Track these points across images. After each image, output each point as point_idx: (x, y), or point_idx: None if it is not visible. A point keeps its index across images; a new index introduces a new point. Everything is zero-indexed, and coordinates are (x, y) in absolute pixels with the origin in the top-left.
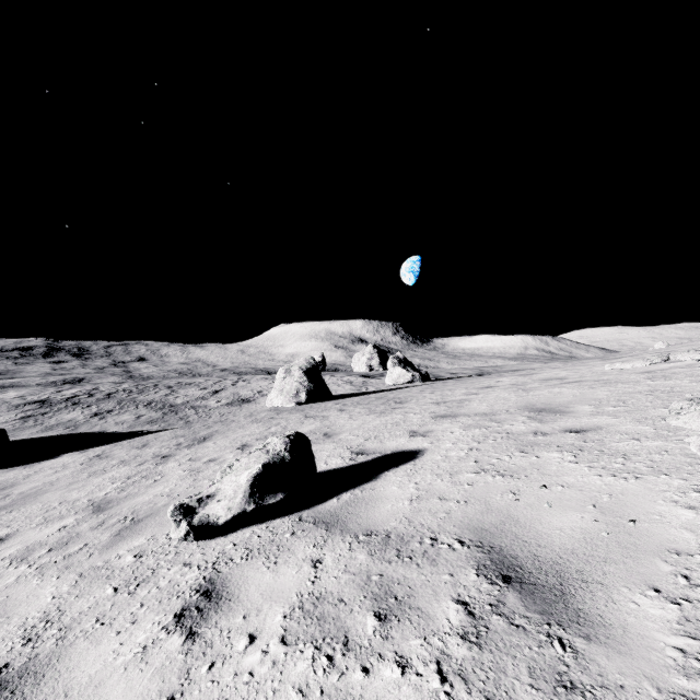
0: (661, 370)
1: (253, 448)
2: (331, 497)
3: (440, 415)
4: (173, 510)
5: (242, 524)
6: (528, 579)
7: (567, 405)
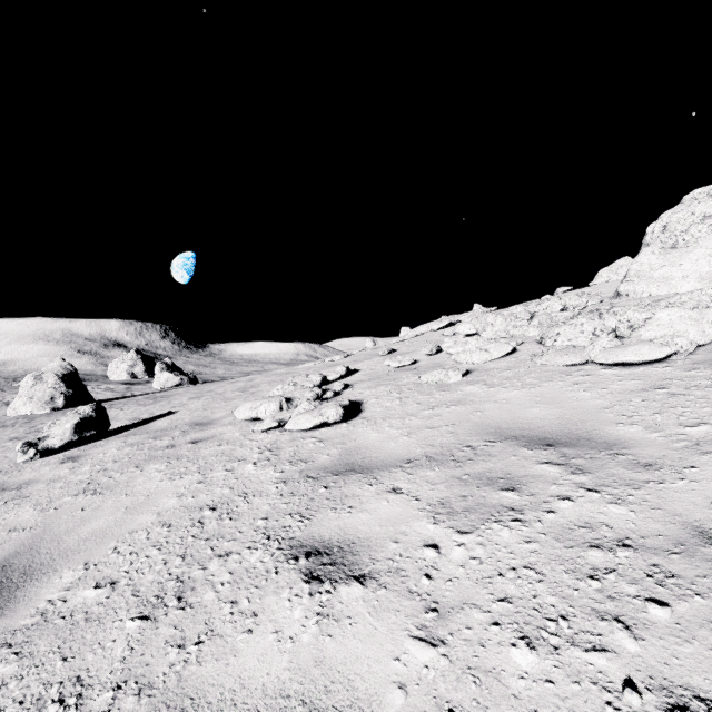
0: (314, 366)
1: (67, 414)
2: (124, 432)
3: (194, 397)
4: (22, 444)
5: (68, 450)
6: (204, 423)
7: (260, 384)
